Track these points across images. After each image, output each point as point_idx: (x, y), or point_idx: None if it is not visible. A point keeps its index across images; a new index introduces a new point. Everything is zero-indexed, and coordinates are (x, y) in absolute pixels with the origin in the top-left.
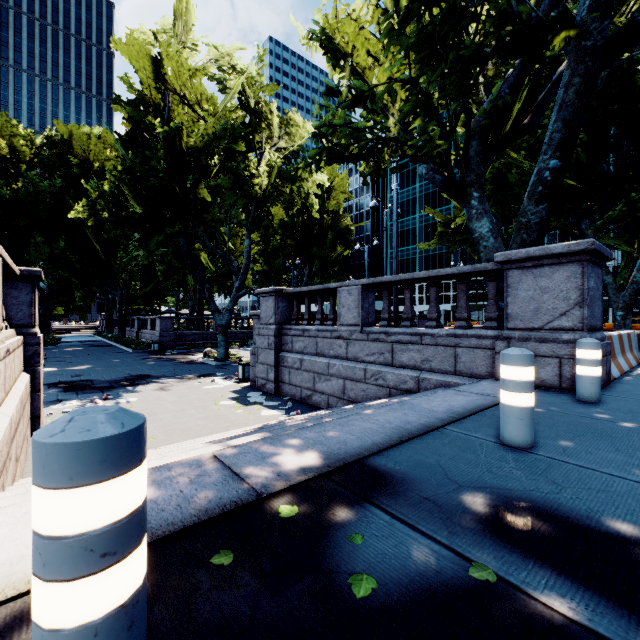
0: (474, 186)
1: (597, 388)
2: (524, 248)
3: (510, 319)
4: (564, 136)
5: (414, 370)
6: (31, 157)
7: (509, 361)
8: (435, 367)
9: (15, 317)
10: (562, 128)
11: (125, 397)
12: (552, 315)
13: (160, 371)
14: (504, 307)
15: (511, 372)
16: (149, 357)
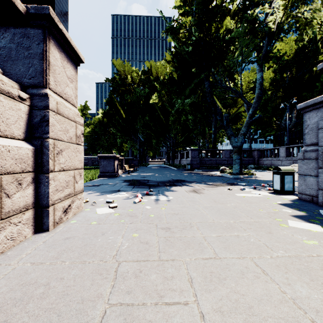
0: None
1: None
2: None
3: None
4: None
5: None
6: (138, 82)
7: None
8: None
9: (27, 74)
10: None
11: (162, 194)
12: None
13: (191, 178)
14: None
15: None
16: (185, 171)
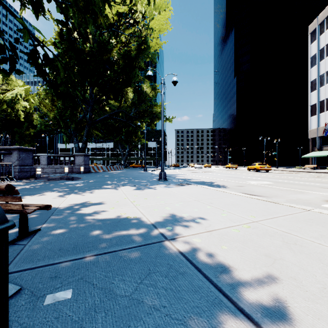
0: (75, 137)
1: (83, 172)
2: (82, 151)
3: (75, 163)
4: (86, 135)
5: (60, 173)
6: None
7: (65, 167)
8: (64, 172)
9: None
10: (86, 134)
11: None
12: (80, 163)
13: None
14: (75, 162)
15: (66, 168)
16: None
